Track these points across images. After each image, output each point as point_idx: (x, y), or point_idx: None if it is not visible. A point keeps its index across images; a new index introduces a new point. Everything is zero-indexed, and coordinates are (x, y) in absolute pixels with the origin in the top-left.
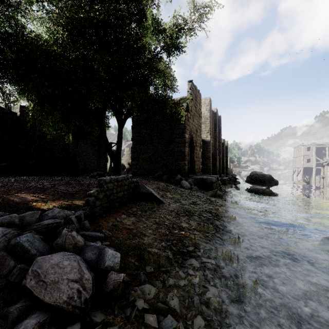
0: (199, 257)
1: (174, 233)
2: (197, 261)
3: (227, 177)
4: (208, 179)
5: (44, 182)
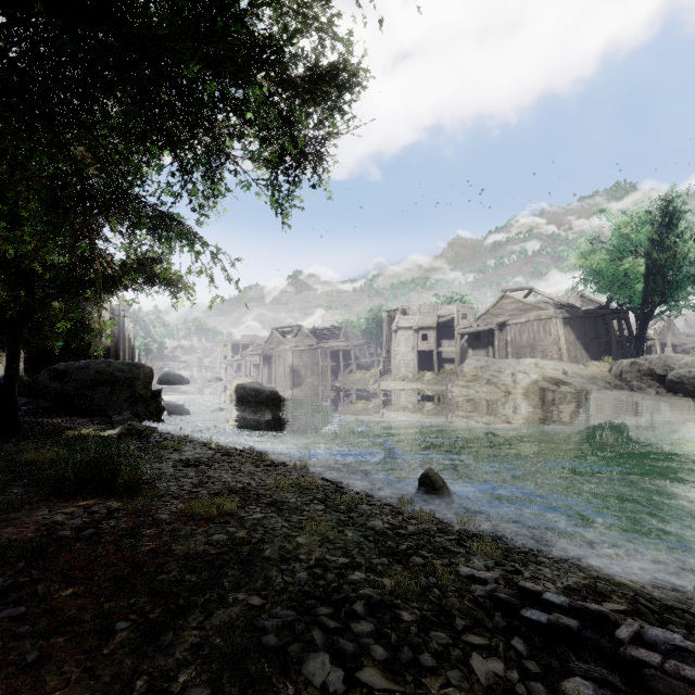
0: None
1: None
2: None
3: None
4: None
5: None
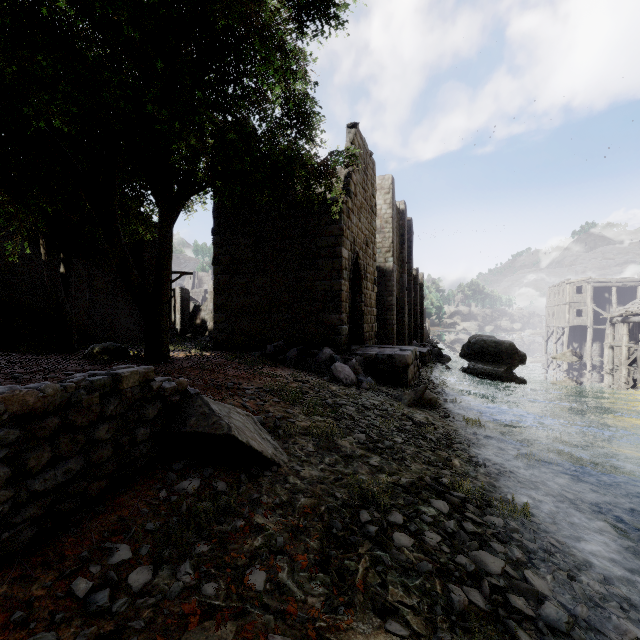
0: None
1: None
2: None
3: (425, 346)
4: (398, 358)
5: None
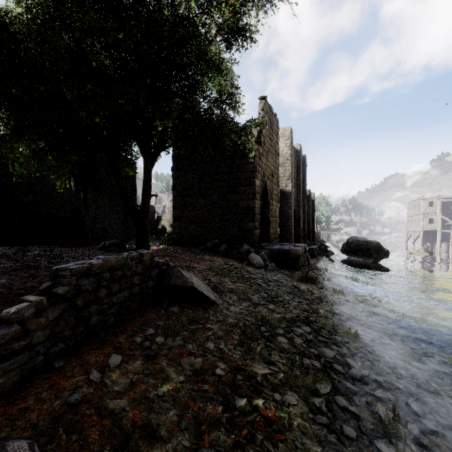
0: None
1: (237, 407)
2: None
3: (315, 244)
4: (292, 251)
5: None
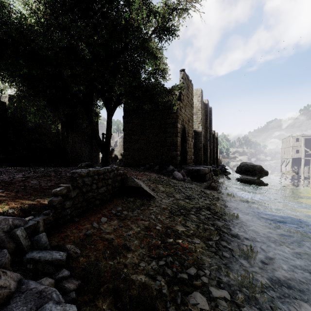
0: (205, 287)
1: (168, 242)
2: (203, 295)
3: (218, 167)
4: (202, 170)
5: (18, 174)
